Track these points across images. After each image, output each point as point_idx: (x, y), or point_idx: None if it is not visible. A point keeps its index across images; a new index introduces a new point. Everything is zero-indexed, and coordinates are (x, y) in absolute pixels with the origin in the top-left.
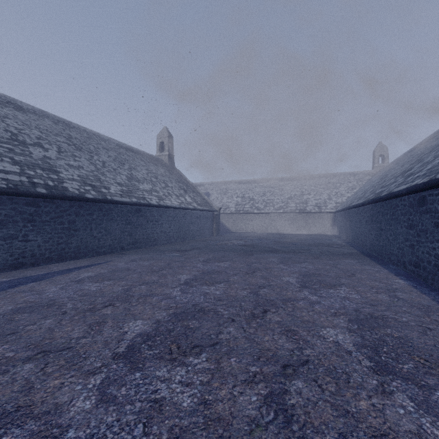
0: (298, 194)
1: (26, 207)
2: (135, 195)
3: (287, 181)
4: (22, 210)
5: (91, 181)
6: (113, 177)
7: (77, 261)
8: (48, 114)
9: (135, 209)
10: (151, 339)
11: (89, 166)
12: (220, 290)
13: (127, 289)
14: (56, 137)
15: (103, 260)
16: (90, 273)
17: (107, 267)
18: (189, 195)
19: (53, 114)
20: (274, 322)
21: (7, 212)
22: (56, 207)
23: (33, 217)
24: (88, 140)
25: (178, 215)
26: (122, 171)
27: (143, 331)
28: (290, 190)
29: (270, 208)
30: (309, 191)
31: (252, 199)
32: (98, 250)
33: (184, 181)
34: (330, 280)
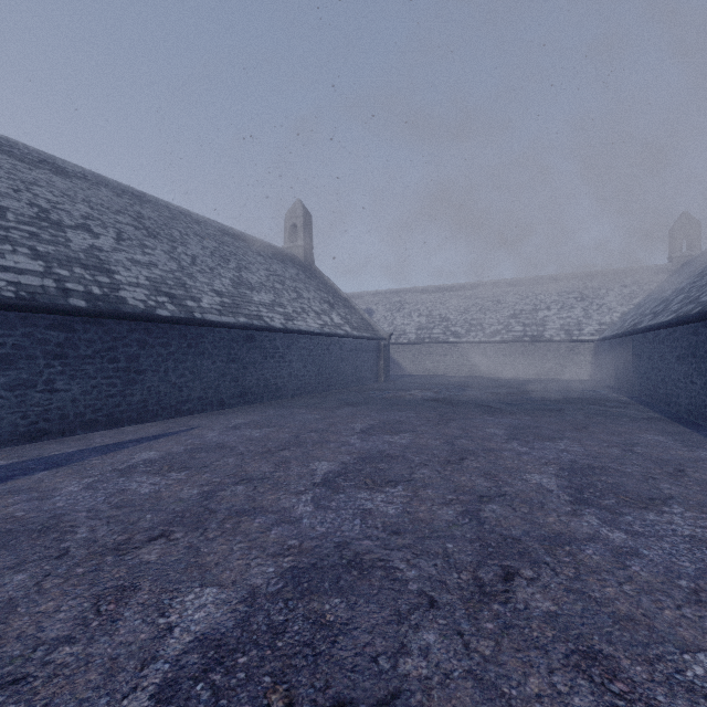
0: (527, 309)
1: (51, 332)
2: (244, 311)
3: (506, 287)
4: (44, 338)
5: (169, 288)
6: (208, 281)
7: (141, 427)
8: (107, 180)
9: (244, 336)
10: (225, 663)
11: (168, 263)
12: (396, 504)
13: (209, 492)
14: (116, 216)
15: (184, 427)
16: (152, 452)
17: (186, 440)
18: (338, 313)
19: (115, 181)
20: (540, 615)
21: (17, 342)
22: (105, 332)
23: (63, 349)
24: (171, 222)
25: (319, 345)
26: (224, 271)
27: (212, 628)
28: (513, 302)
29: (478, 335)
30: (547, 304)
31: (446, 318)
32: (179, 406)
33: (330, 289)
34: (635, 486)
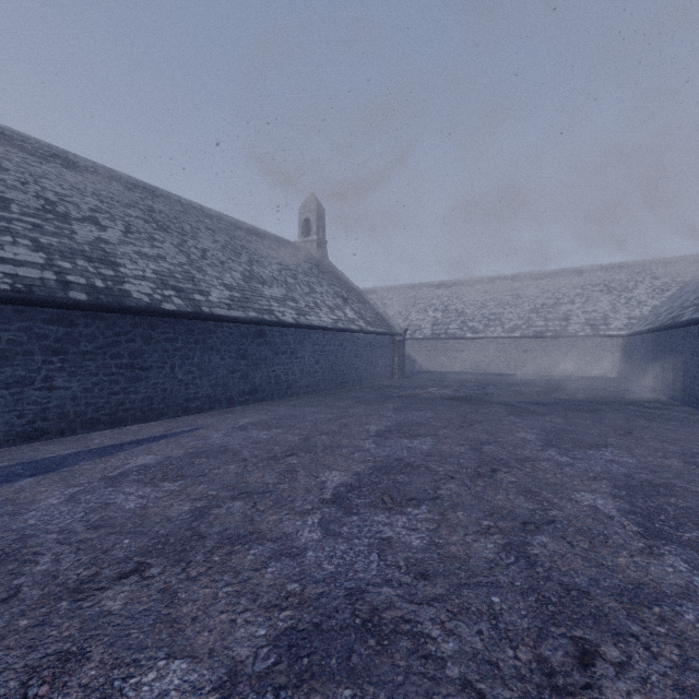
0: (549, 303)
1: (49, 326)
2: (255, 305)
3: (526, 280)
4: (43, 333)
5: (177, 281)
6: (218, 275)
7: (145, 426)
8: (119, 174)
9: (254, 331)
10: None
11: (177, 256)
12: (421, 531)
13: (201, 510)
14: (126, 209)
15: (188, 426)
16: (149, 456)
17: (188, 442)
18: (352, 308)
19: (127, 175)
20: None
21: (13, 336)
22: (107, 327)
23: (62, 344)
24: (182, 216)
25: (332, 341)
26: (235, 265)
27: None
28: (534, 296)
29: (496, 330)
30: (571, 298)
31: (462, 313)
32: (186, 404)
33: (344, 284)
34: None
